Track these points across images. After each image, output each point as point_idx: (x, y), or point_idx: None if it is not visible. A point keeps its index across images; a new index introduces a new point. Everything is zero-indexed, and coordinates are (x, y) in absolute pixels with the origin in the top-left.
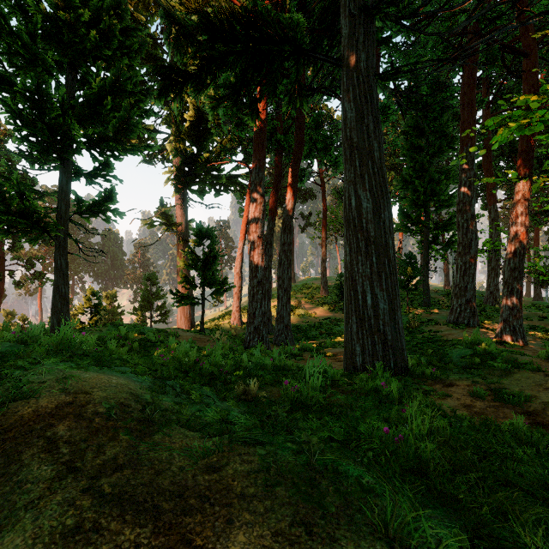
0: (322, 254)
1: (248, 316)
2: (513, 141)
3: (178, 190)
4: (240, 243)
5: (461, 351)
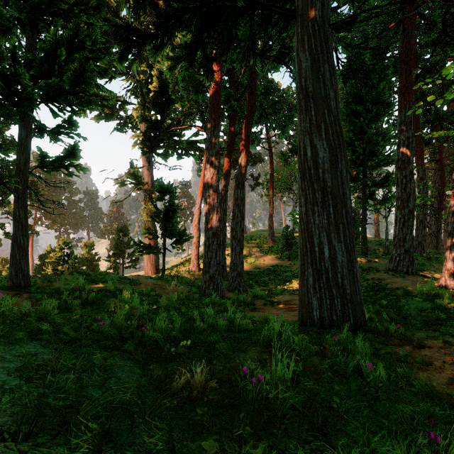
0: (270, 209)
1: (204, 266)
2: (437, 110)
3: (145, 153)
4: (198, 198)
5: (419, 303)
